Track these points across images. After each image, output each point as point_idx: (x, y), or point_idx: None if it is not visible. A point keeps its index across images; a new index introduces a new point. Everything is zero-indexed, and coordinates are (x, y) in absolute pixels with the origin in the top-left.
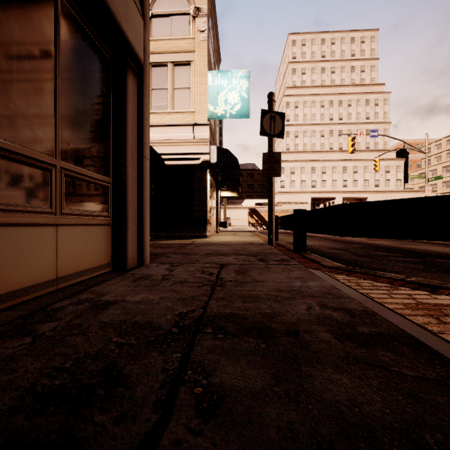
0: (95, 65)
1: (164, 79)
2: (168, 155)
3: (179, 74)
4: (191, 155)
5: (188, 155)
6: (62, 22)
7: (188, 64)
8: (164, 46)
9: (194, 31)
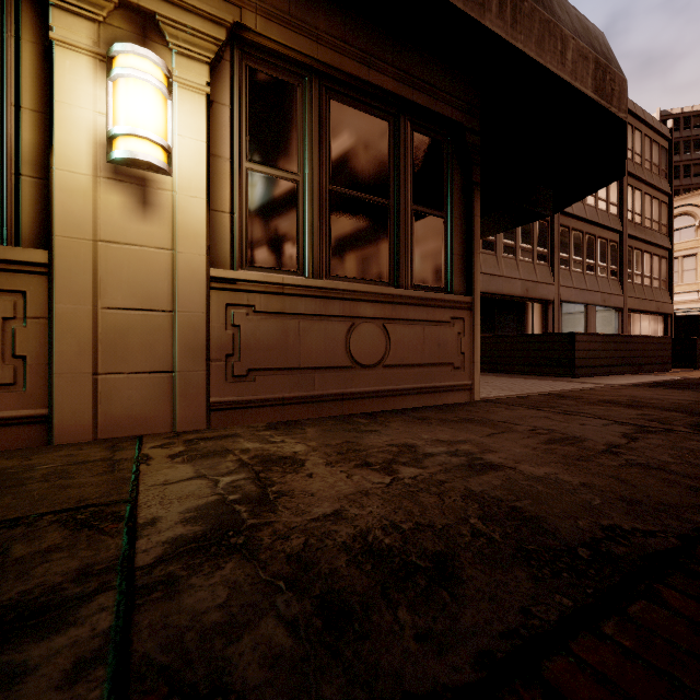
0: (662, 321)
1: (675, 267)
2: (678, 310)
3: (686, 262)
4: (696, 309)
5: (694, 309)
6: (658, 320)
7: (694, 255)
8: (675, 248)
9: (698, 235)
